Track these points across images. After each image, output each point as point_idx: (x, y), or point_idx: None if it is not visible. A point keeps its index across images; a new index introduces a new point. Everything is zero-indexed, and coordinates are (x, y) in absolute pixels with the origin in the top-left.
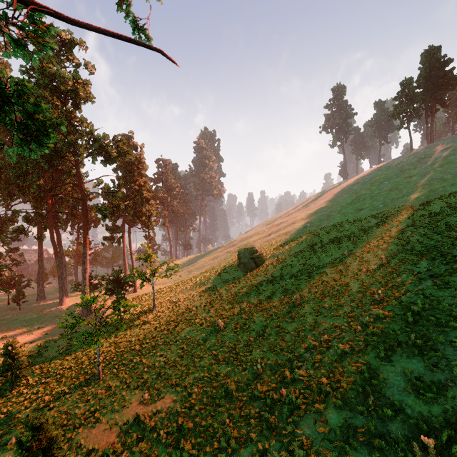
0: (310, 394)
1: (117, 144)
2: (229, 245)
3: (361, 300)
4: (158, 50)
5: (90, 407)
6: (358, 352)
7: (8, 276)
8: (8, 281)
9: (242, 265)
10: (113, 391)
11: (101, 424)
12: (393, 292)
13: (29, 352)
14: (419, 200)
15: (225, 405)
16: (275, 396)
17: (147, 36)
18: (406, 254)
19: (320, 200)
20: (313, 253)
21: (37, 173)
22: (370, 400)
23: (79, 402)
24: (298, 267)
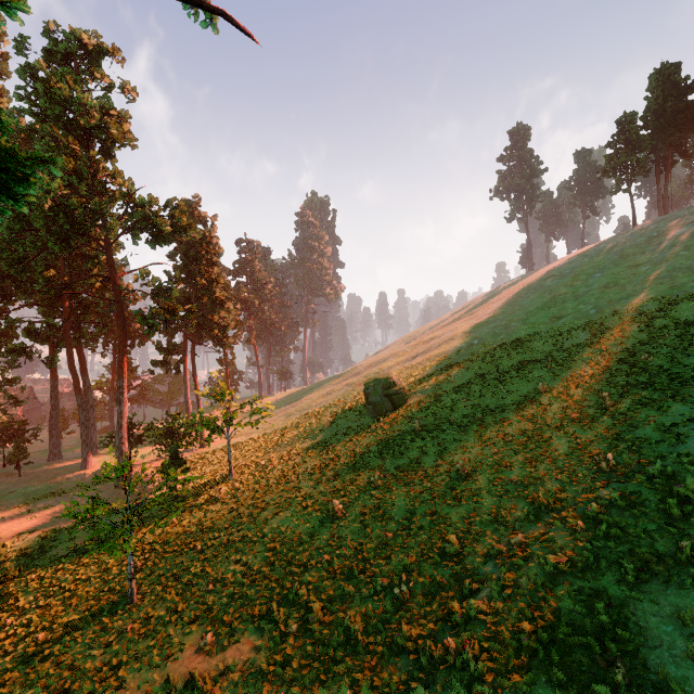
0: (501, 652)
1: (171, 213)
2: (350, 374)
3: (576, 469)
4: (218, 11)
5: (112, 657)
6: (584, 571)
7: (4, 423)
8: (1, 431)
9: (371, 407)
10: (153, 627)
11: (127, 691)
12: (631, 457)
13: (26, 549)
14: (655, 302)
15: (345, 662)
16: (437, 652)
17: (209, 14)
18: (645, 391)
19: (492, 303)
20: (486, 388)
21: (43, 258)
22: (620, 674)
23: (94, 646)
24: (463, 410)
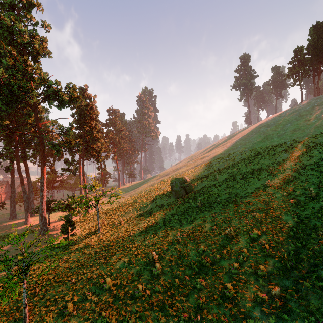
0: None
1: (68, 90)
2: (163, 175)
3: (304, 238)
4: None
5: None
6: None
7: None
8: None
9: (174, 193)
10: None
11: None
12: None
13: None
14: None
15: None
16: None
17: None
18: None
19: (233, 139)
20: (236, 183)
21: None
22: None
23: None
24: (224, 195)
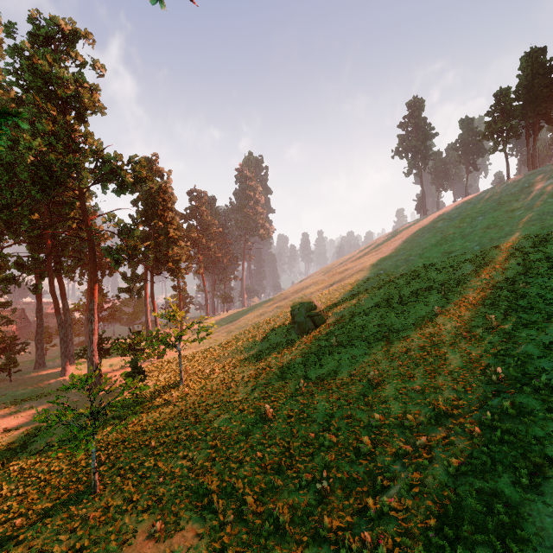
0: (412, 546)
1: (133, 167)
2: (279, 299)
3: (469, 380)
4: None
5: (75, 541)
6: (483, 472)
7: None
8: None
9: (296, 326)
10: (111, 515)
11: None
12: (517, 370)
13: (12, 443)
14: (529, 240)
15: (274, 550)
16: (354, 545)
17: None
18: (524, 313)
19: (394, 241)
20: (391, 310)
21: (28, 204)
22: None
23: (61, 532)
24: (372, 329)
